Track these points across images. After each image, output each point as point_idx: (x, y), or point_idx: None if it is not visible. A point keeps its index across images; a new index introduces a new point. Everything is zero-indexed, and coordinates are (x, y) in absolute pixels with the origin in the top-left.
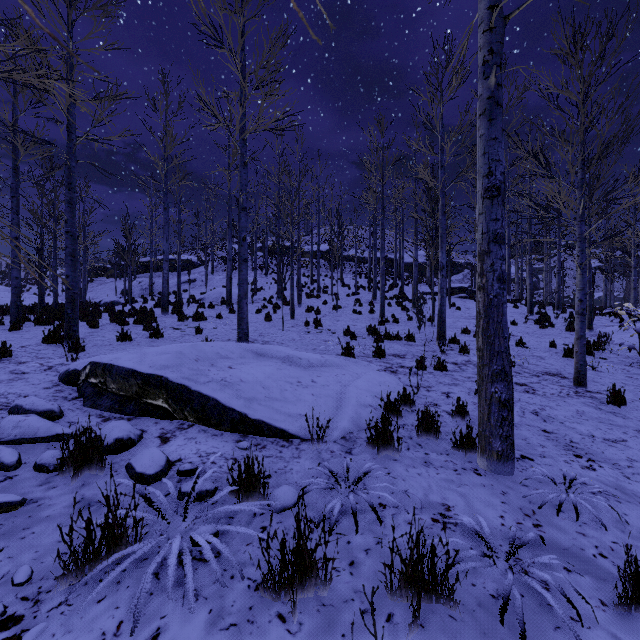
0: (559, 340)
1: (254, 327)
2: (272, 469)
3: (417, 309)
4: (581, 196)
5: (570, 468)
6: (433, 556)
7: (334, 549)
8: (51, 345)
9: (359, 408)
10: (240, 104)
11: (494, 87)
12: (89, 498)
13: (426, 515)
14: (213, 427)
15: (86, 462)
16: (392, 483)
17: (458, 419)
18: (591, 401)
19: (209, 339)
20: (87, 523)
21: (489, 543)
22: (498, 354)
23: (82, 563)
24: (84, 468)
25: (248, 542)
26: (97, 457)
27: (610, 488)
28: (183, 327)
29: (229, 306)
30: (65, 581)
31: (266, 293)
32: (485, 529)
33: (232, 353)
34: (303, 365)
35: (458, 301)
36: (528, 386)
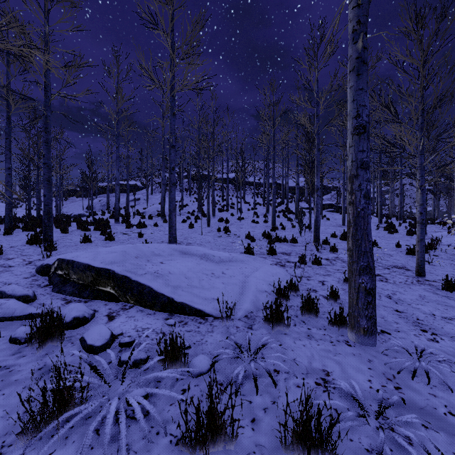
0: (402, 242)
1: (181, 232)
2: (191, 341)
3: (299, 219)
4: (421, 136)
5: (419, 340)
6: (319, 418)
7: (239, 408)
8: (32, 246)
9: (257, 293)
10: (170, 70)
11: (361, 49)
12: (50, 365)
13: (311, 379)
14: (148, 308)
15: (49, 336)
16: (283, 353)
17: (331, 301)
18: (430, 288)
19: (148, 241)
20: (42, 390)
21: (362, 404)
22: (364, 253)
23: (38, 422)
24: (48, 341)
25: (171, 402)
26: (58, 332)
27: (451, 357)
28: (129, 232)
29: (163, 217)
30: (23, 437)
31: (190, 208)
32: (358, 392)
33: (163, 252)
34: (216, 261)
35: (328, 214)
36: (382, 276)
